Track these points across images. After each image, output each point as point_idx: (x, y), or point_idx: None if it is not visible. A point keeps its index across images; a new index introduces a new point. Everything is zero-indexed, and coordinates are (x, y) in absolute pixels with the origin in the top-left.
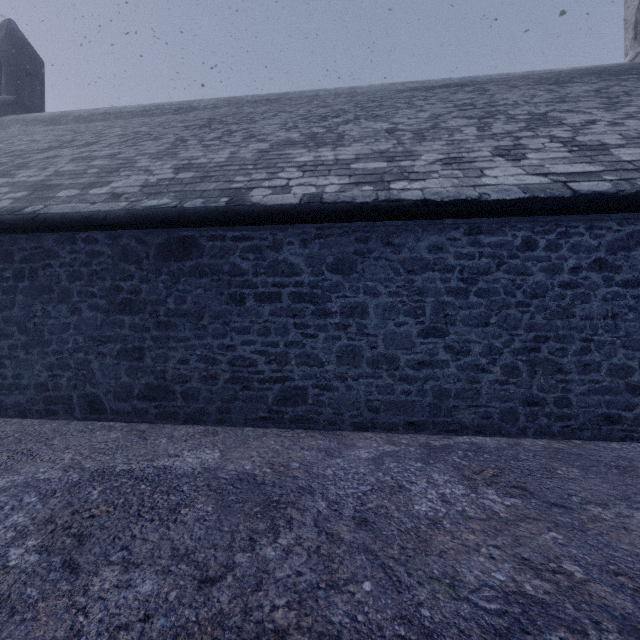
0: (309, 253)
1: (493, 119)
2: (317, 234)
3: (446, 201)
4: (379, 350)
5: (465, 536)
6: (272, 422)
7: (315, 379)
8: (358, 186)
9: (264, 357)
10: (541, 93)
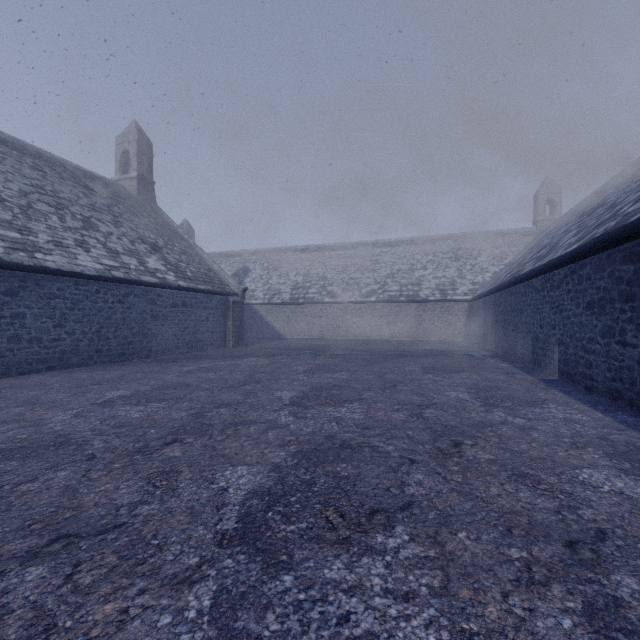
0: None
1: (64, 212)
2: None
3: (69, 271)
4: (33, 335)
5: (102, 375)
6: None
7: None
8: (16, 251)
9: None
10: (82, 195)
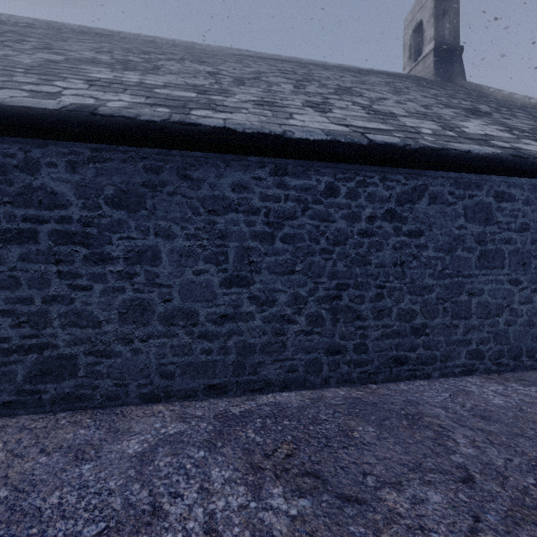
0: (80, 180)
1: (308, 83)
2: (92, 156)
3: (248, 133)
4: (174, 303)
5: None
6: (23, 407)
7: (89, 344)
8: (152, 106)
9: (10, 318)
10: (348, 76)
